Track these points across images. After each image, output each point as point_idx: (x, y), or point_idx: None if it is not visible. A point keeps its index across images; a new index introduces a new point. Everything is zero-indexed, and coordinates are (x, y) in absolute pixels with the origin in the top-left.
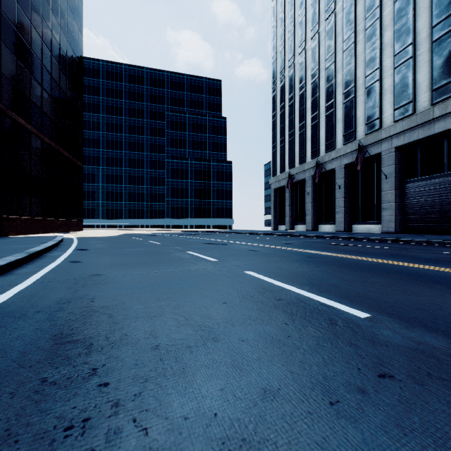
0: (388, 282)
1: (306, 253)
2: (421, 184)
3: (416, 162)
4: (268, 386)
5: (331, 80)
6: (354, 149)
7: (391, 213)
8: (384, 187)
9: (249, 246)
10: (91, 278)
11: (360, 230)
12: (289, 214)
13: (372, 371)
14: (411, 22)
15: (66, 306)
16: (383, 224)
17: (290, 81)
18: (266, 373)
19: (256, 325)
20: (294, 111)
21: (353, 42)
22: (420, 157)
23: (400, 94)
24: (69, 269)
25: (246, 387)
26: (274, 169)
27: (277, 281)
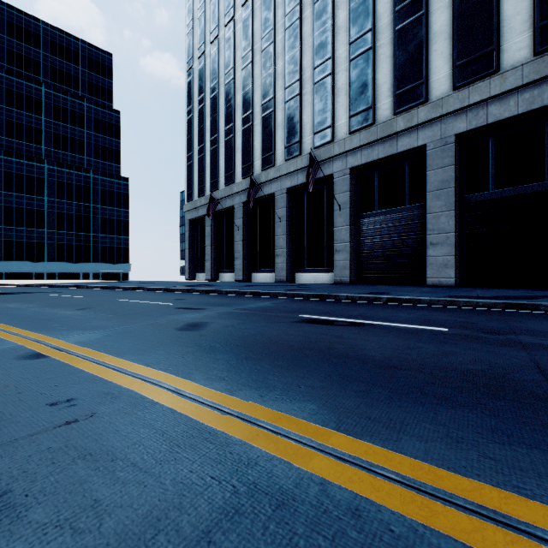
0: None
1: None
2: (379, 220)
3: (374, 191)
4: None
5: (269, 68)
6: (299, 167)
7: (346, 257)
8: (337, 222)
9: None
10: None
11: (306, 279)
12: (212, 257)
13: None
14: (371, 1)
15: None
16: (336, 271)
17: (213, 63)
18: None
19: None
20: (219, 108)
21: (298, 18)
22: (378, 184)
23: (357, 95)
24: None
25: None
26: (190, 190)
27: None
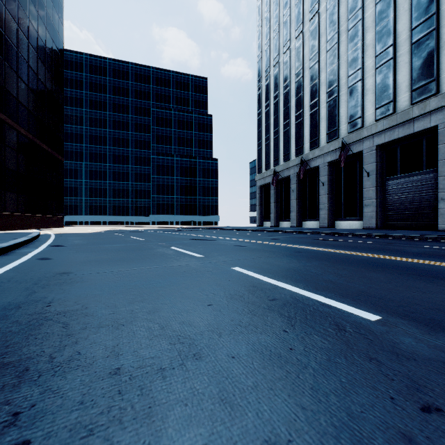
0: (387, 277)
1: (294, 248)
2: (400, 182)
3: (396, 160)
4: (272, 436)
5: (315, 79)
6: (337, 147)
7: (373, 210)
8: (366, 184)
9: (236, 242)
10: (56, 277)
11: (343, 226)
12: (275, 211)
13: (410, 402)
14: (392, 24)
15: (13, 312)
16: (365, 220)
17: (275, 79)
18: (268, 410)
19: (249, 334)
20: (279, 109)
21: (336, 42)
22: (400, 155)
23: (381, 93)
24: (34, 267)
25: (240, 439)
26: (259, 166)
27: (268, 278)
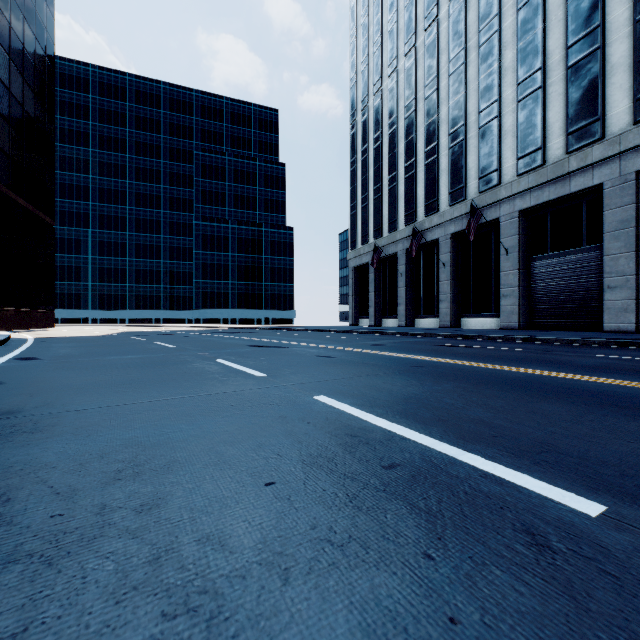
0: (570, 411)
1: (409, 359)
2: (552, 263)
3: (546, 232)
4: None
5: (433, 115)
6: (464, 213)
7: (513, 302)
8: (504, 266)
9: (320, 350)
10: None
11: (472, 325)
12: (375, 303)
13: None
14: (540, 39)
15: None
16: (503, 317)
17: (376, 114)
18: None
19: (352, 572)
20: (382, 157)
21: (463, 63)
22: (551, 225)
23: (526, 137)
24: None
25: None
26: (353, 239)
27: (376, 417)
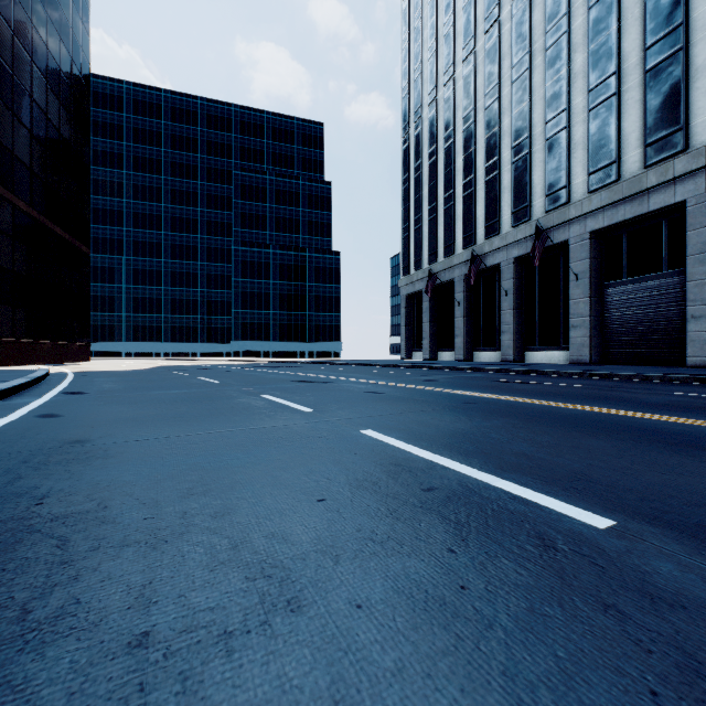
0: (616, 447)
1: (462, 396)
2: (628, 290)
3: (622, 255)
4: None
5: (494, 127)
6: (528, 234)
7: (584, 334)
8: (574, 293)
9: (368, 386)
10: (62, 449)
11: (537, 359)
12: (430, 335)
13: (689, 701)
14: (615, 40)
15: None
16: (573, 350)
17: (431, 127)
18: None
19: (388, 558)
20: (437, 174)
21: (527, 69)
22: (627, 248)
23: (598, 150)
24: (28, 431)
25: None
26: (406, 264)
27: (420, 449)
